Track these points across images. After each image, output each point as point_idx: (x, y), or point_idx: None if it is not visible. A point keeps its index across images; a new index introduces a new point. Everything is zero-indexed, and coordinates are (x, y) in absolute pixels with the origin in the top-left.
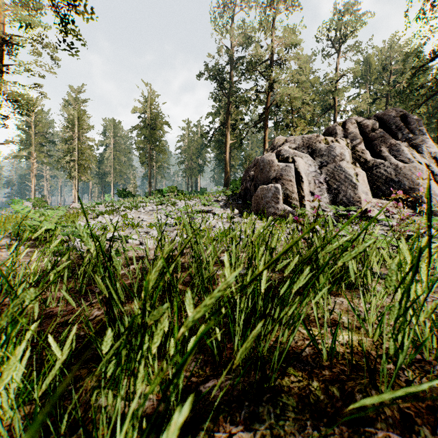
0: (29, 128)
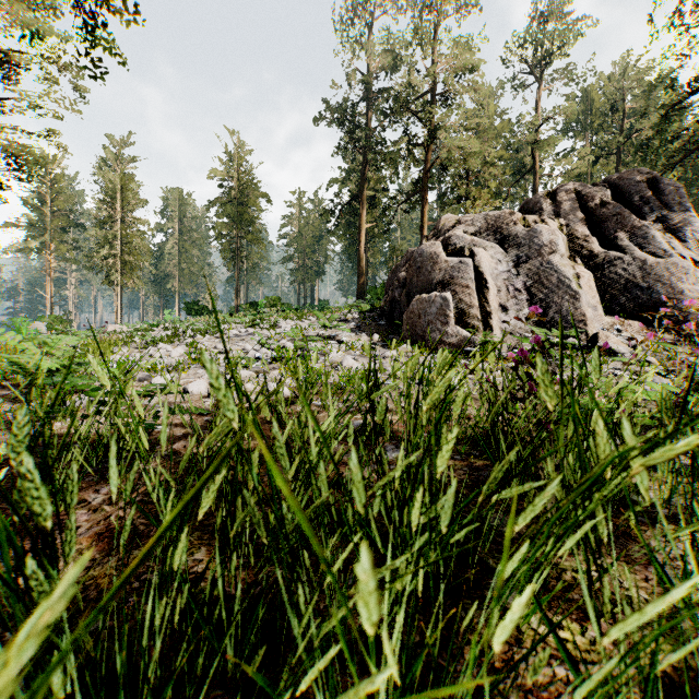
0: (43, 203)
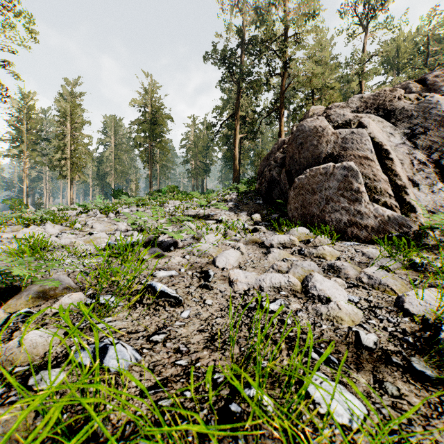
0: (21, 124)
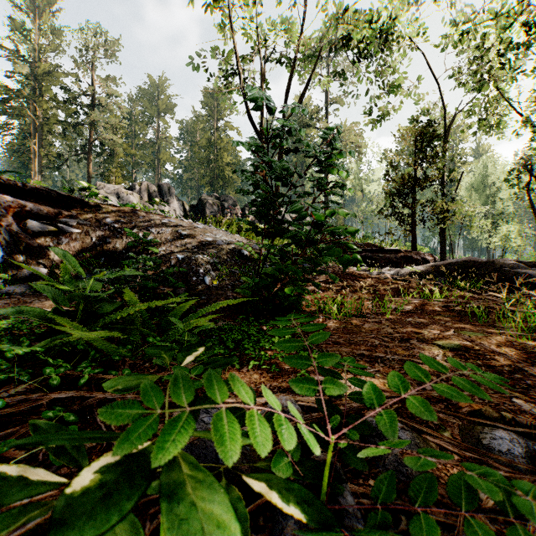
0: None
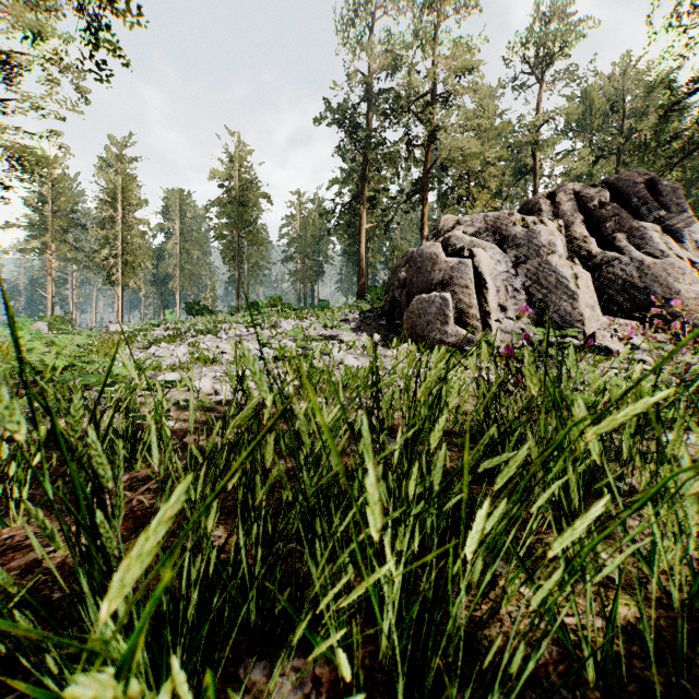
0: (44, 203)
